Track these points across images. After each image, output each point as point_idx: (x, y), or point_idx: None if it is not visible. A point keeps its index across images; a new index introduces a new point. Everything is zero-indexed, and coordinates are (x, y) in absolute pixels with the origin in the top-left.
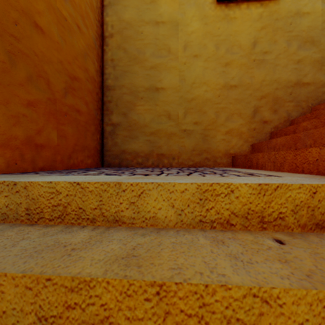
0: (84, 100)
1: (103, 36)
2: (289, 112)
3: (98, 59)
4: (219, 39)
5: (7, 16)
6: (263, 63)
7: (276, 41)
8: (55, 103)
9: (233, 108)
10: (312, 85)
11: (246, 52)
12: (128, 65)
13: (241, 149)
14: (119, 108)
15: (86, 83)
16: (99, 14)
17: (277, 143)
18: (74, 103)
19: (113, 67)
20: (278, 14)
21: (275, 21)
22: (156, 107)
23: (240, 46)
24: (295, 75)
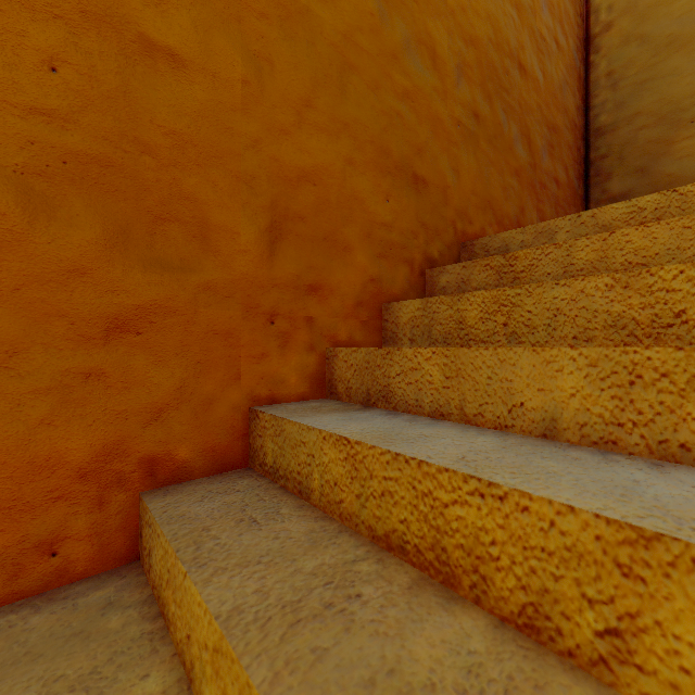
0: (562, 164)
1: (588, 39)
2: None
3: (579, 85)
4: None
5: (501, 68)
6: None
7: None
8: (534, 170)
9: None
10: None
11: None
12: (651, 66)
13: None
14: (626, 164)
15: (564, 134)
16: (581, 2)
17: None
18: (552, 169)
19: (611, 87)
20: None
21: None
22: None
23: None
24: None
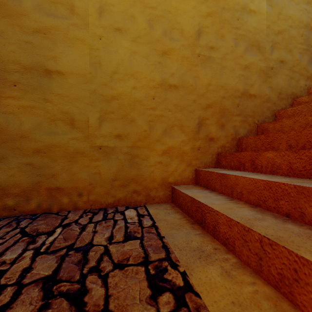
0: None
1: None
2: (236, 128)
3: None
4: (154, 13)
5: None
6: (209, 61)
7: (223, 36)
8: None
9: (172, 118)
10: (258, 97)
11: (189, 42)
12: None
13: (183, 176)
14: None
15: None
16: None
17: (238, 184)
18: None
19: None
20: (225, 2)
21: (223, 10)
22: (45, 104)
23: (182, 31)
24: (242, 84)
